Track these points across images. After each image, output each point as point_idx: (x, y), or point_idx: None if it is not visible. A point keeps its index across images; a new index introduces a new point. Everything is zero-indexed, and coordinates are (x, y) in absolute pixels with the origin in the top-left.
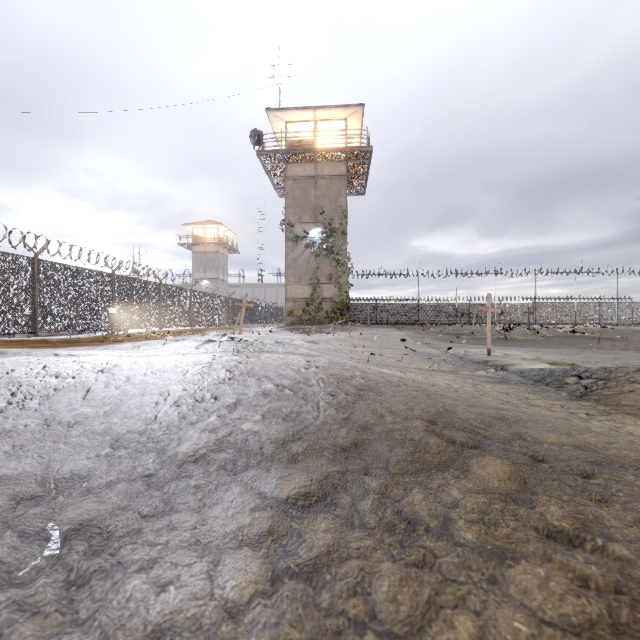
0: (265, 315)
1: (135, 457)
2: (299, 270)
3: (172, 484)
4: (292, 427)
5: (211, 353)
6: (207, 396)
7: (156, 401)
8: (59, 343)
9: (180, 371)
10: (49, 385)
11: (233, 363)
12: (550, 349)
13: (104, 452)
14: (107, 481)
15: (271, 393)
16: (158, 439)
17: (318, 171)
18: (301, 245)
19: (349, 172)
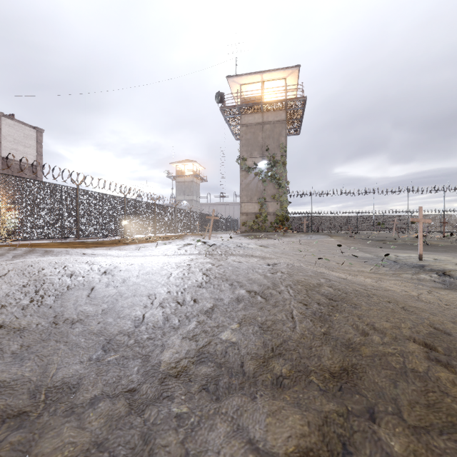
0: (225, 225)
1: (122, 364)
2: (250, 192)
3: (153, 409)
4: (270, 340)
5: (189, 255)
6: (187, 299)
7: (144, 302)
8: (91, 244)
9: (165, 274)
10: (64, 283)
11: (208, 266)
12: None
13: (96, 355)
14: (91, 397)
15: (244, 299)
16: (144, 344)
17: (264, 119)
18: (252, 174)
19: (288, 118)
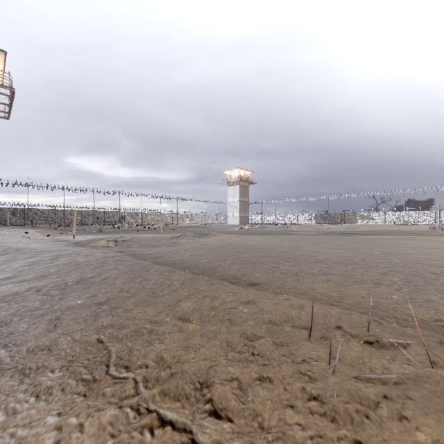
0: None
1: None
2: None
3: None
4: None
5: None
6: None
7: None
8: None
9: None
10: None
11: None
12: (111, 235)
13: None
14: None
15: None
16: None
17: None
18: None
19: None
